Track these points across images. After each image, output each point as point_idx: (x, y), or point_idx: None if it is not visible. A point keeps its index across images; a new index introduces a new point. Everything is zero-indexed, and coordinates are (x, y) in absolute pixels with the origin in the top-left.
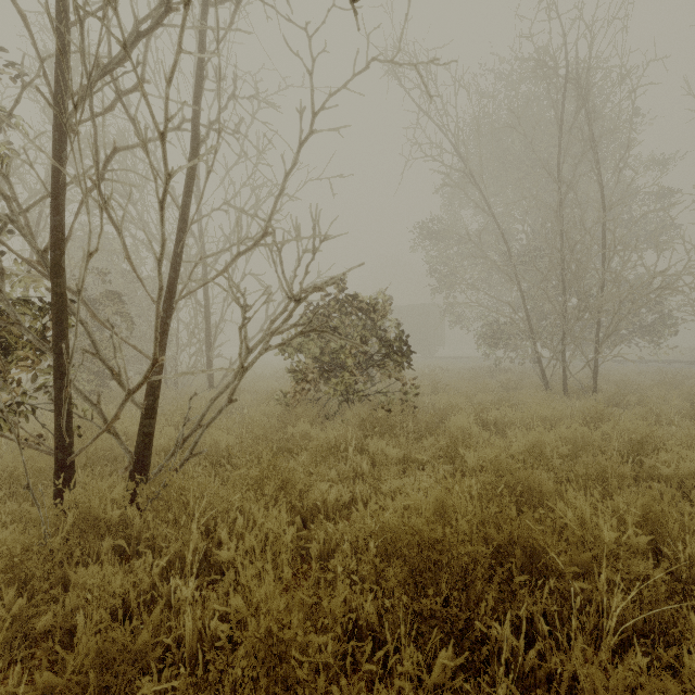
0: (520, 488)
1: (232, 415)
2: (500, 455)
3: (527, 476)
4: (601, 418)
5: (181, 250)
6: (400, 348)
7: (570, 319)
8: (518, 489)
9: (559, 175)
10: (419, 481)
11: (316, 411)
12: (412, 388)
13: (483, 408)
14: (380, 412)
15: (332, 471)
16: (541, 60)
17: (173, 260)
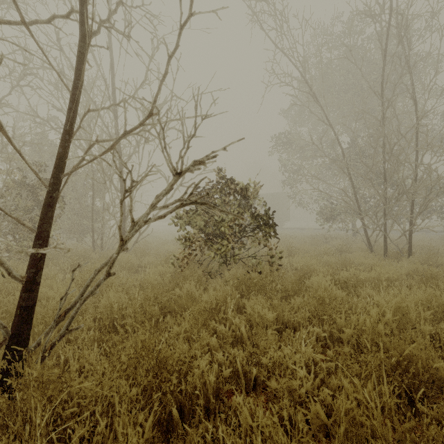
0: (413, 369)
1: (136, 274)
2: (374, 323)
3: (417, 355)
4: (434, 279)
5: (71, 128)
6: (267, 221)
7: (390, 200)
8: (410, 370)
9: (383, 93)
10: (296, 348)
11: (201, 271)
12: (276, 253)
13: (335, 270)
14: (254, 274)
15: (213, 339)
16: (370, 6)
17: (61, 137)
